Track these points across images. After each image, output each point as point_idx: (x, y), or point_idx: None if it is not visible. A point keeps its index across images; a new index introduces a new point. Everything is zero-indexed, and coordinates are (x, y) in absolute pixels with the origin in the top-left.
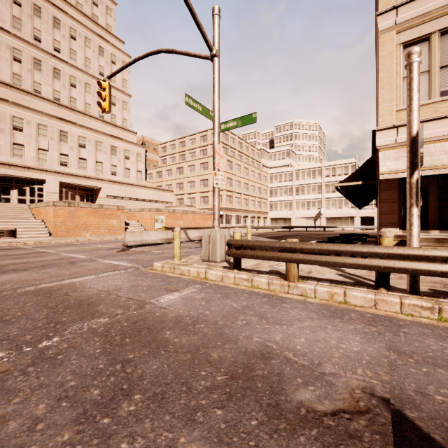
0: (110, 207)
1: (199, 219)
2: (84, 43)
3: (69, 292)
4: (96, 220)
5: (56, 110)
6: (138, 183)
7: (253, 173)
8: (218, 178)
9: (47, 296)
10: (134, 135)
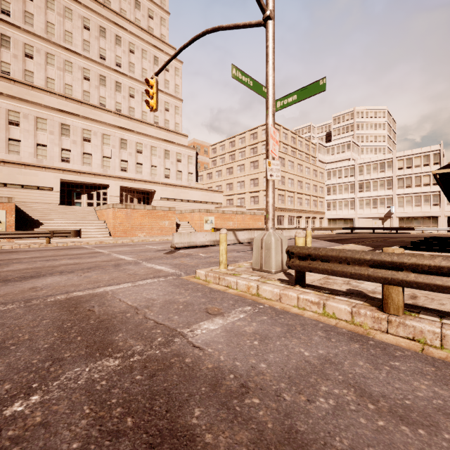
0: (162, 209)
1: (249, 220)
2: (141, 55)
3: (95, 306)
4: (149, 221)
5: (117, 120)
6: (189, 184)
7: (307, 169)
8: (272, 169)
9: (70, 310)
10: (185, 138)
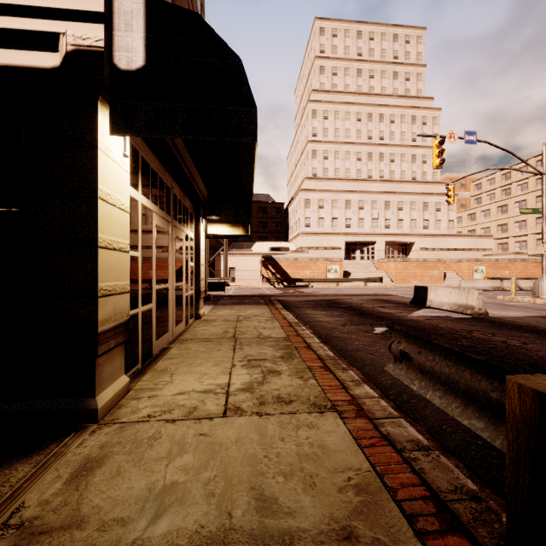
0: (431, 260)
1: (533, 268)
2: (400, 121)
3: None
4: (421, 271)
5: (381, 186)
6: (450, 232)
7: None
8: (545, 248)
9: None
10: (444, 185)
